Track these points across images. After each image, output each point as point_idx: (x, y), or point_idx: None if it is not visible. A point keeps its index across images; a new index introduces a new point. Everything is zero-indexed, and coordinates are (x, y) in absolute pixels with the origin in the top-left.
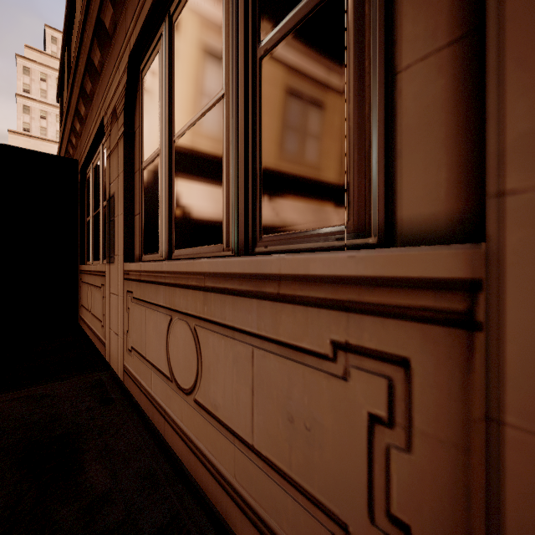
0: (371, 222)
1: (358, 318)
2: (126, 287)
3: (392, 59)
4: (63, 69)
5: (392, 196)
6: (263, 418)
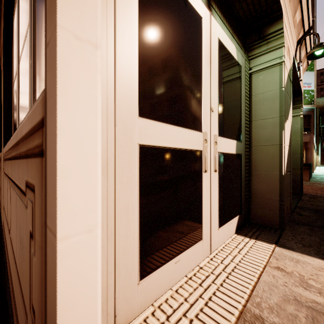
0: None
1: (28, 162)
2: (3, 166)
3: None
4: None
5: None
6: (17, 243)
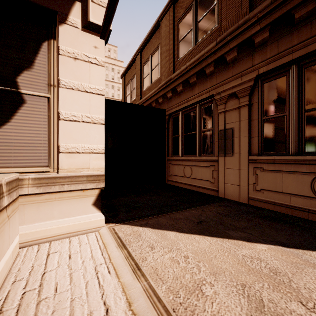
0: None
1: None
2: (253, 166)
3: None
4: (132, 64)
5: None
6: None
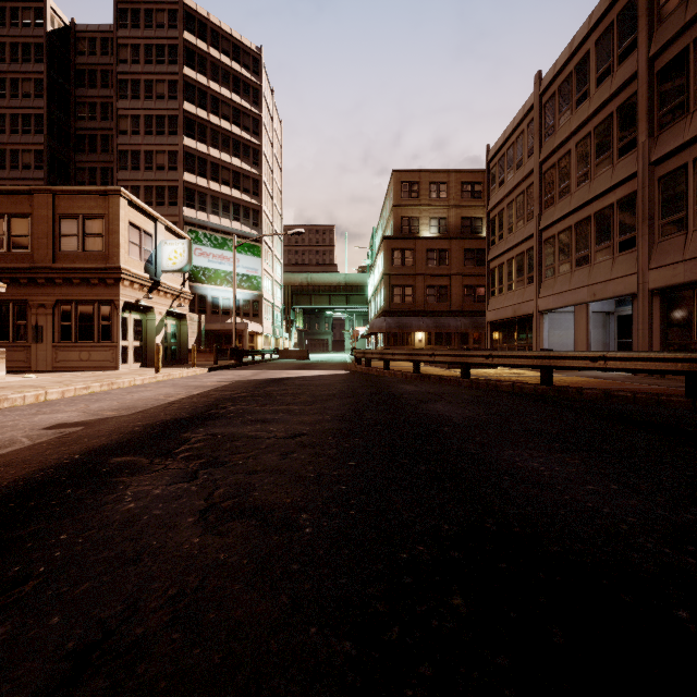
0: (113, 342)
1: (112, 348)
2: (55, 349)
3: (114, 332)
4: None
5: (114, 340)
6: (103, 357)
